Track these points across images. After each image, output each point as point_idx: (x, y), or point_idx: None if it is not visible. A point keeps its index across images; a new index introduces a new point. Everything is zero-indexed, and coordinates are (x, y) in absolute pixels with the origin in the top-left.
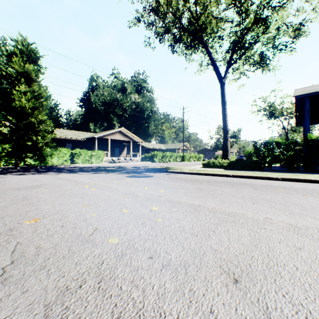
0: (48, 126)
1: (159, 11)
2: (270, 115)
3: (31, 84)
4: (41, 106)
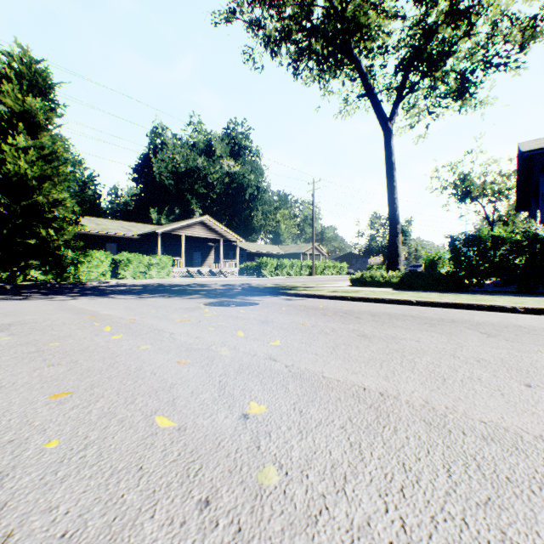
0: (68, 210)
1: None
2: (463, 195)
3: (37, 135)
4: (57, 175)
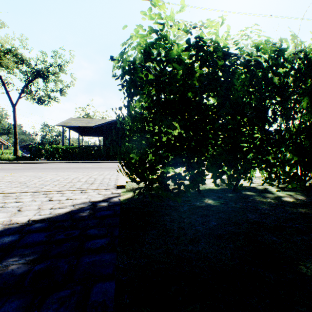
0: None
1: None
2: None
3: None
4: None
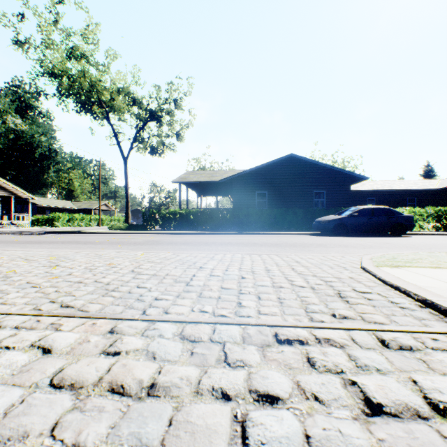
0: None
1: (63, 87)
2: None
3: None
4: None
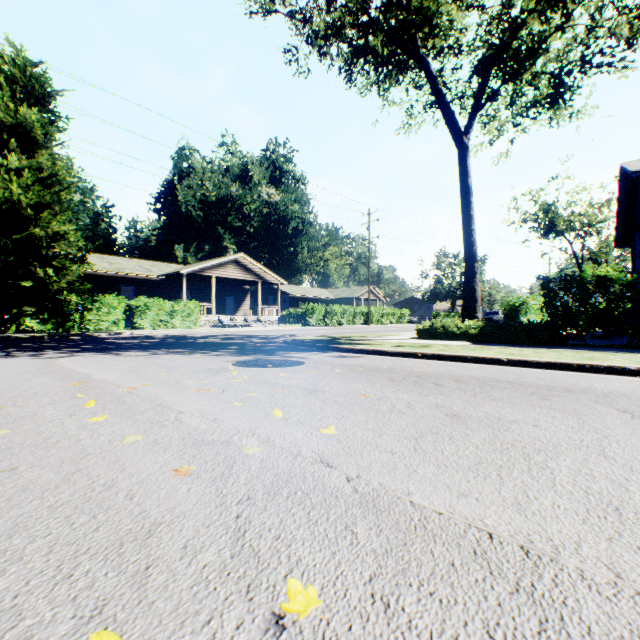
0: (72, 246)
1: None
2: (546, 229)
3: (34, 154)
4: (58, 203)
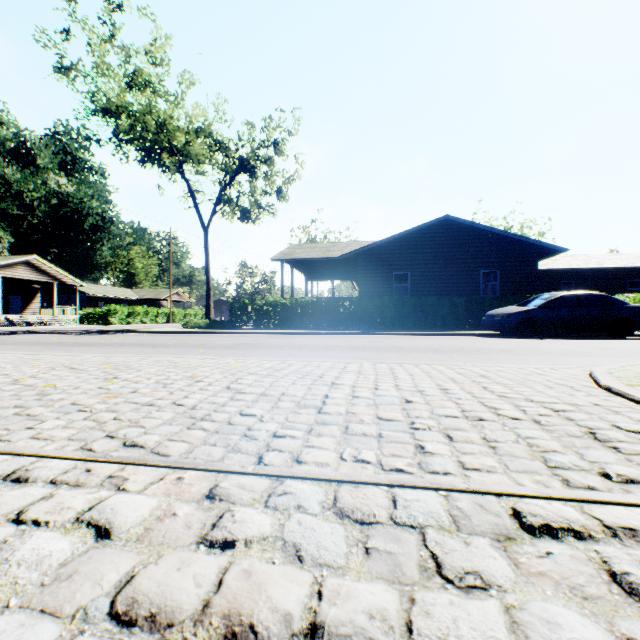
0: None
1: (121, 129)
2: None
3: None
4: None
